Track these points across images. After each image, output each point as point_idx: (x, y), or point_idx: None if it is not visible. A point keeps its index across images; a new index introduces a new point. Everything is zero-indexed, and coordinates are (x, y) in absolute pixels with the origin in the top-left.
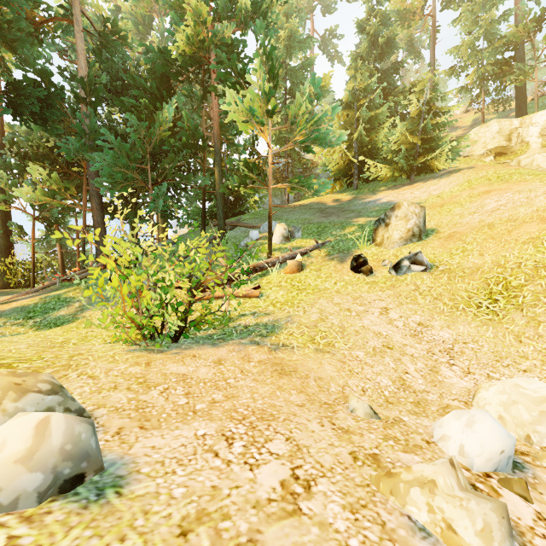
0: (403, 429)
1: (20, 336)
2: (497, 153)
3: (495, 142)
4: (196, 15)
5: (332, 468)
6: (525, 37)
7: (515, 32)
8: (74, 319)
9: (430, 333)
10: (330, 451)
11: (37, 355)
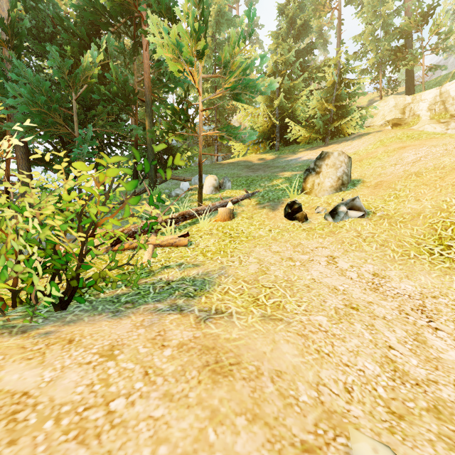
0: None
1: None
2: (394, 124)
3: (392, 115)
4: None
5: None
6: (414, 29)
7: (407, 24)
8: None
9: (390, 286)
10: None
11: None
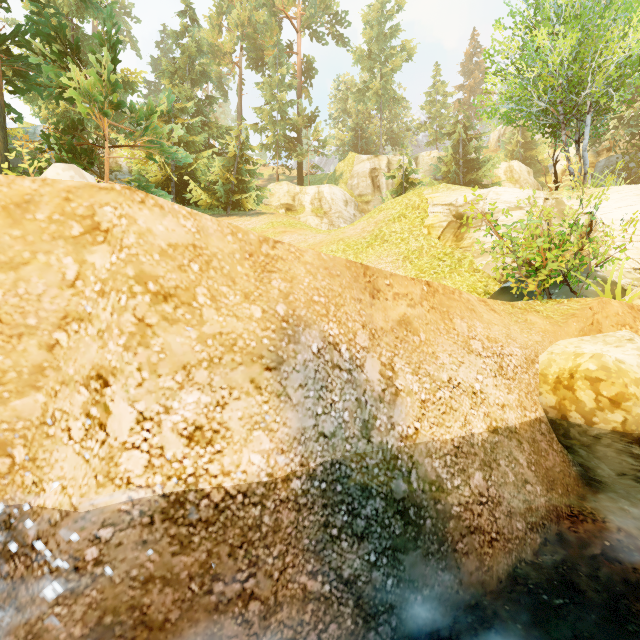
0: None
1: None
2: (287, 209)
3: (286, 199)
4: None
5: None
6: (303, 127)
7: (297, 121)
8: None
9: None
10: None
11: None
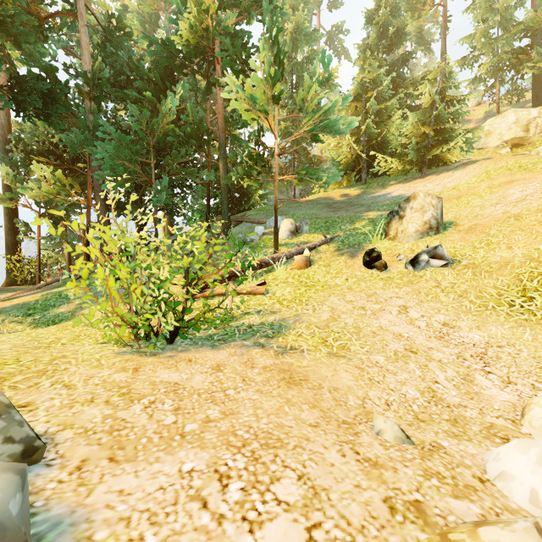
0: (446, 460)
1: (11, 334)
2: (514, 145)
3: (511, 133)
4: (200, 2)
5: (363, 528)
6: None
7: (533, 18)
8: (73, 316)
9: (457, 335)
10: (357, 497)
11: (15, 357)
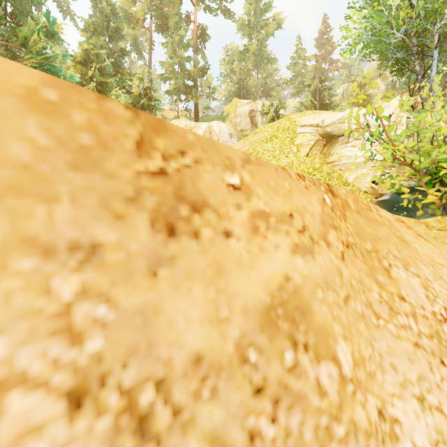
0: None
1: None
2: None
3: None
4: None
5: None
6: (198, 77)
7: (193, 71)
8: None
9: None
10: None
11: None
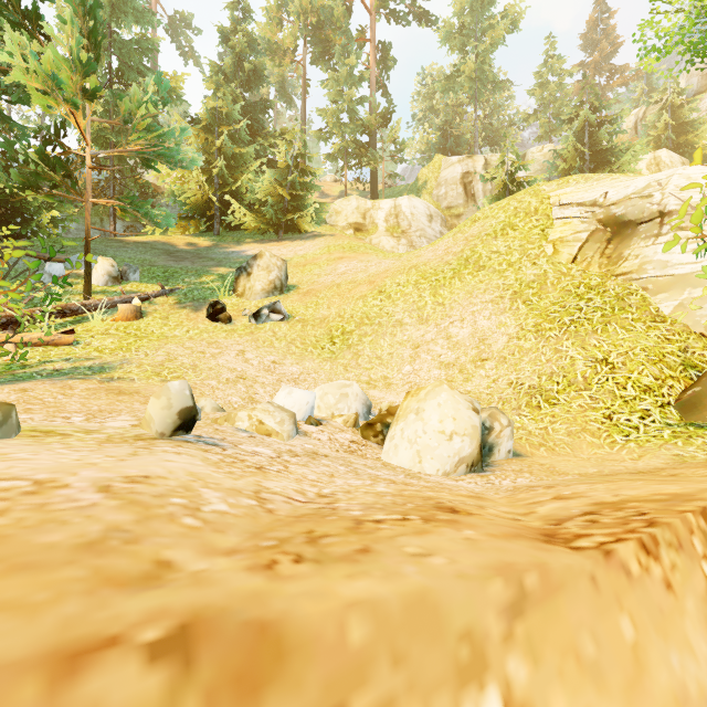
0: None
1: None
2: (356, 229)
3: (354, 218)
4: None
5: None
6: (376, 127)
7: (369, 120)
8: None
9: (282, 369)
10: None
11: None
